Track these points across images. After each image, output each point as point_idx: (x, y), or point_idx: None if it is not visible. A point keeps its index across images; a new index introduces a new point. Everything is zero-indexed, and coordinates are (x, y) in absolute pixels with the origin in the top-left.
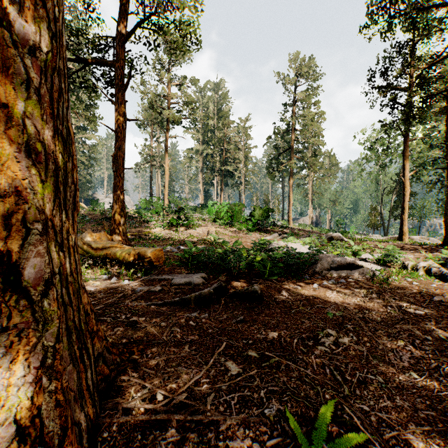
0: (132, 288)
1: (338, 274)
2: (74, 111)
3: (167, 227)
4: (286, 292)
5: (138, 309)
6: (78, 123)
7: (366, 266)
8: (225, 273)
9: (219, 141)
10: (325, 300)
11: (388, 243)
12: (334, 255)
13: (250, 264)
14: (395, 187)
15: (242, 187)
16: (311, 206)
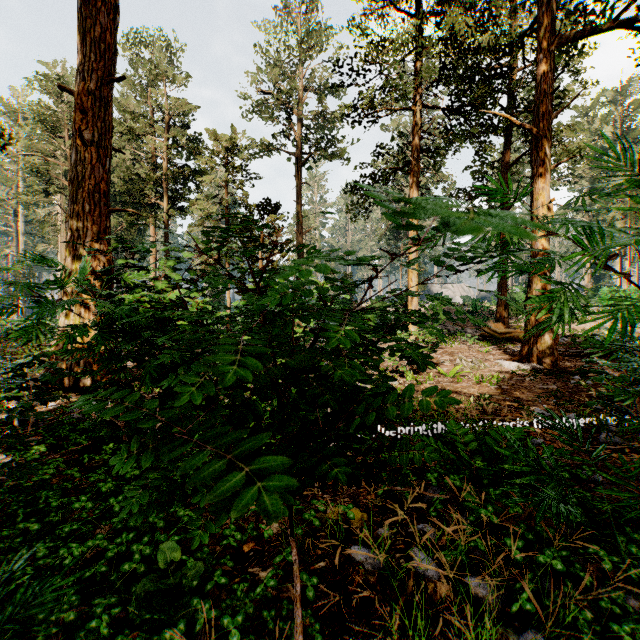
0: None
1: None
2: None
3: None
4: None
5: None
6: None
7: None
8: None
9: None
10: None
11: None
12: None
13: None
14: None
15: None
16: None
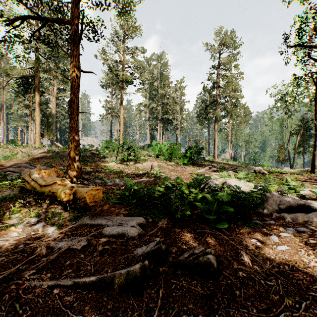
0: (49, 244)
1: (292, 218)
2: (52, 74)
3: (120, 161)
4: (246, 255)
5: (30, 300)
6: (59, 86)
7: (316, 206)
8: (166, 218)
9: (161, 97)
10: (310, 275)
11: (304, 175)
12: (275, 191)
13: (190, 201)
14: (299, 130)
15: (178, 131)
16: (230, 145)
